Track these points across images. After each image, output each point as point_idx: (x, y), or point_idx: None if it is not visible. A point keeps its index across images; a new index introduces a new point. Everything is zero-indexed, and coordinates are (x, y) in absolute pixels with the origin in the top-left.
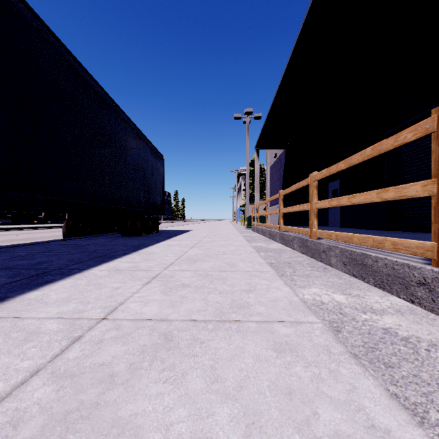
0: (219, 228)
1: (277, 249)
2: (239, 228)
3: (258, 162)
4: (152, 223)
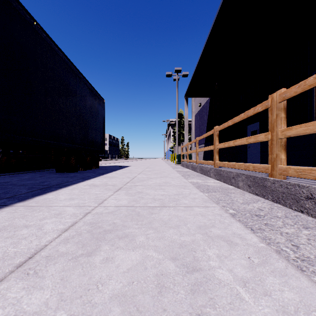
0: (154, 164)
1: (218, 187)
2: (170, 164)
3: (187, 109)
4: (91, 160)
